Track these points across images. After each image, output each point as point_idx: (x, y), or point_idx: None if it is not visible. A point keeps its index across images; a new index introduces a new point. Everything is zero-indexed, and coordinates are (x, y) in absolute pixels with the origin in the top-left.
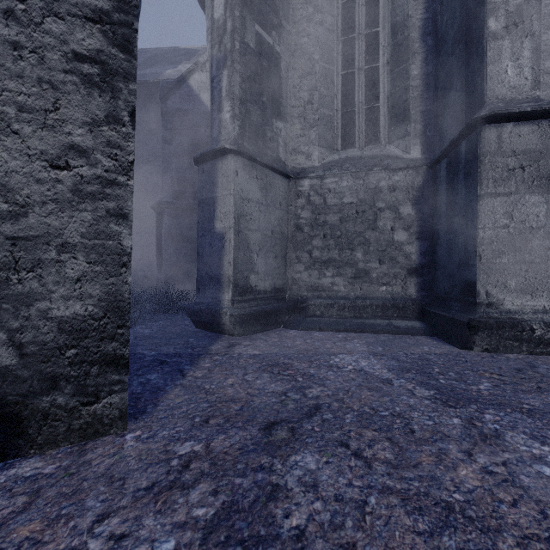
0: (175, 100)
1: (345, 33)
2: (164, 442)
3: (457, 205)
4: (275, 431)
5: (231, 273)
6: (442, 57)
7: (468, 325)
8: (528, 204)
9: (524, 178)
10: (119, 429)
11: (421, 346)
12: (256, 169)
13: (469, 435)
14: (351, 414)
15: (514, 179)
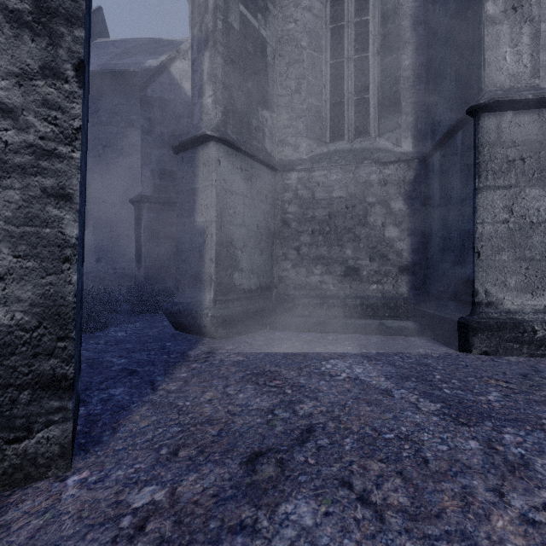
0: (155, 89)
1: (333, 20)
2: (117, 487)
3: (452, 200)
4: (260, 466)
5: (213, 271)
6: (434, 46)
7: (467, 326)
8: (529, 197)
9: (524, 170)
10: (59, 470)
11: (416, 349)
12: (240, 159)
13: (493, 464)
14: (350, 438)
15: (514, 171)
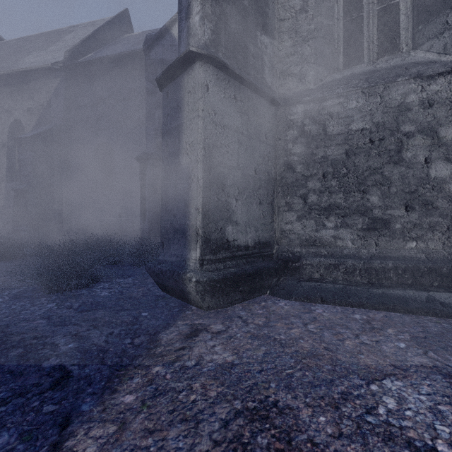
0: (158, 51)
1: None
2: None
3: None
4: None
5: (199, 224)
6: None
7: None
8: None
9: None
10: None
11: None
12: (234, 87)
13: None
14: None
15: None
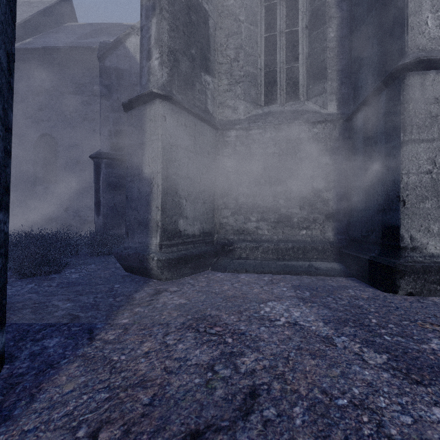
0: (113, 60)
1: None
2: None
3: (376, 153)
4: None
5: (159, 218)
6: (356, 20)
7: (394, 269)
8: None
9: None
10: None
11: (346, 289)
12: (185, 117)
13: None
14: (299, 406)
15: (436, 125)
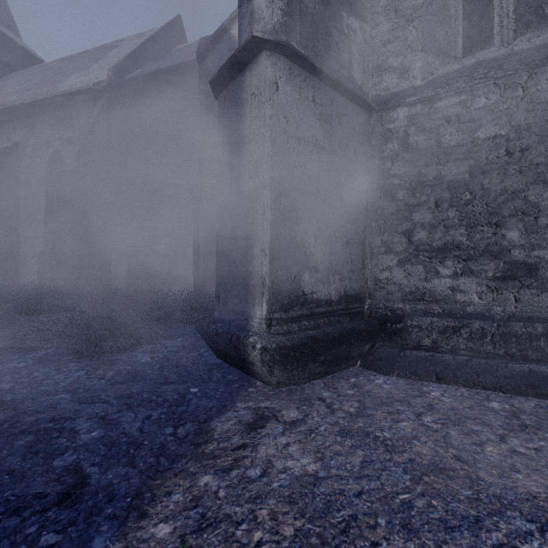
0: (215, 58)
1: None
2: None
3: None
4: None
5: (266, 270)
6: None
7: None
8: None
9: None
10: None
11: None
12: (313, 86)
13: None
14: None
15: None
